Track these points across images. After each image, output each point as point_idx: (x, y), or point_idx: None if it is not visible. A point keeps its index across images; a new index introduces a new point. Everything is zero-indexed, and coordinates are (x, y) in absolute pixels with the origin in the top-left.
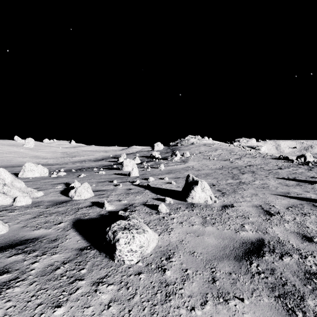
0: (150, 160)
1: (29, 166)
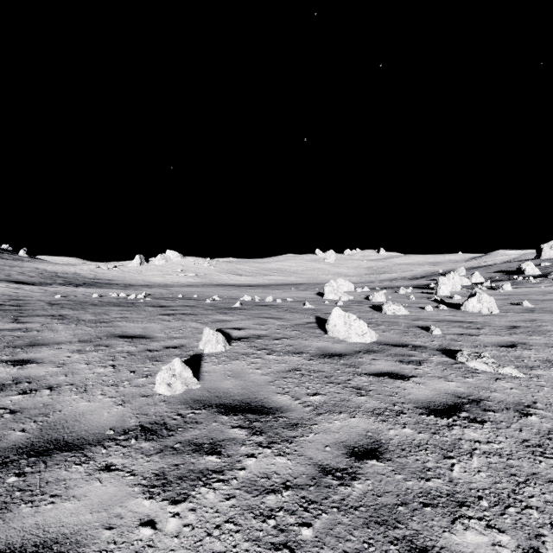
0: (507, 278)
1: (340, 281)
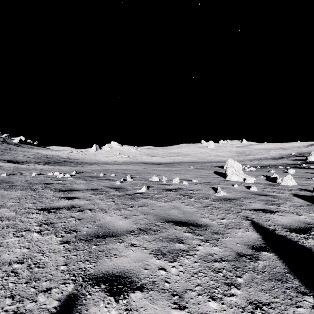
0: None
1: (230, 162)
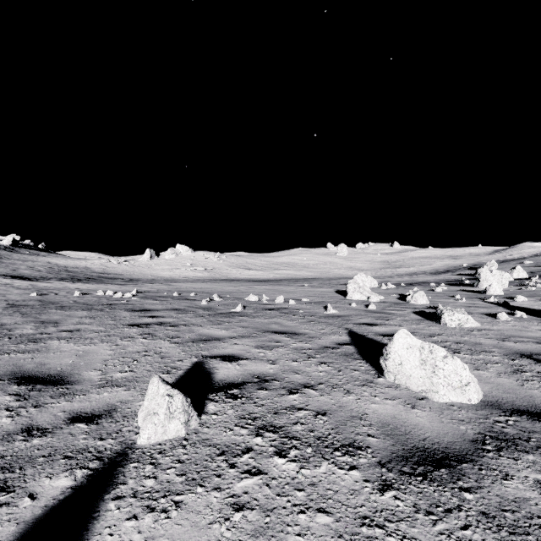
0: None
1: (360, 276)
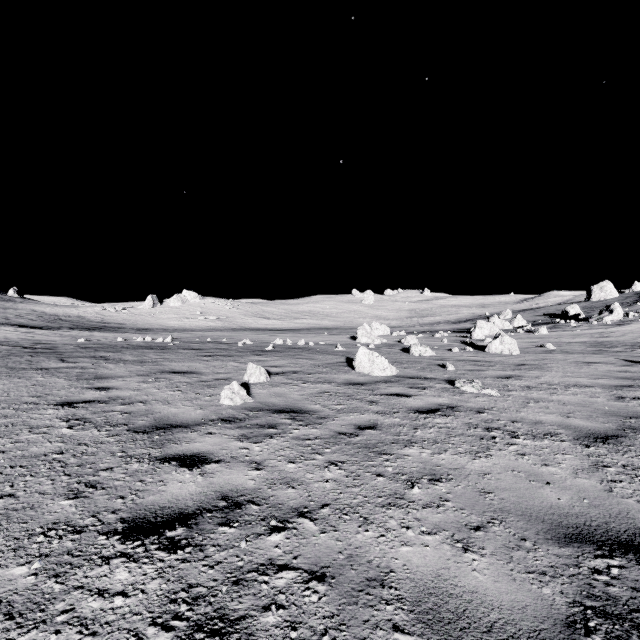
0: (550, 322)
1: (375, 325)
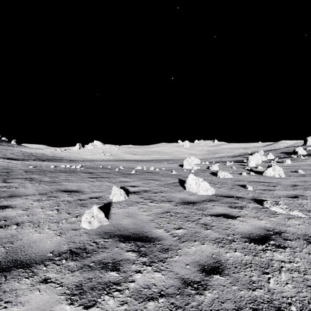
0: (287, 156)
1: (192, 158)
